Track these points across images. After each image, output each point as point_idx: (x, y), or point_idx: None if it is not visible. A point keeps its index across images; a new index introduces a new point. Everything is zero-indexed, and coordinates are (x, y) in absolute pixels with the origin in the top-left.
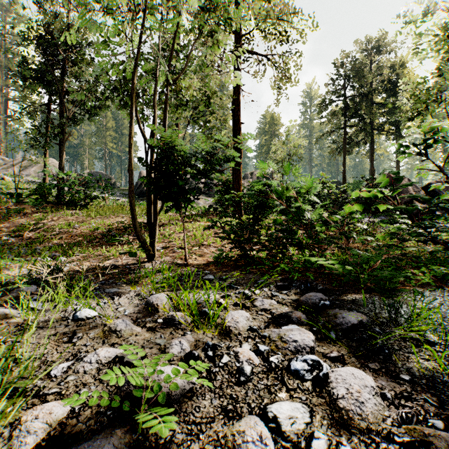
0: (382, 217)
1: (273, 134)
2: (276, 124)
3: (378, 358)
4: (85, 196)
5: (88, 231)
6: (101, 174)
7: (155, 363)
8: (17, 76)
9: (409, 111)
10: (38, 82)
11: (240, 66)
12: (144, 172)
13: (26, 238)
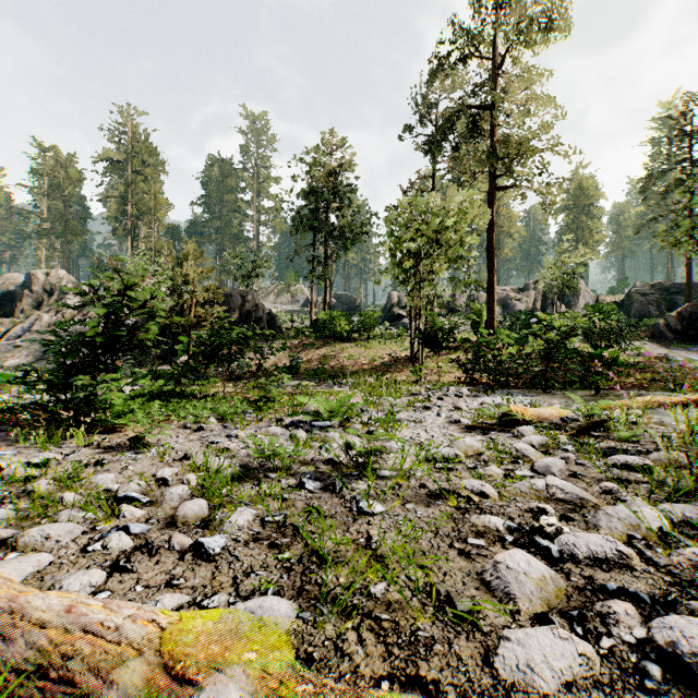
0: (691, 349)
1: (582, 211)
2: (586, 196)
3: (478, 393)
4: (349, 329)
5: (367, 361)
6: (346, 296)
7: (432, 386)
8: (295, 229)
9: (667, 247)
10: (311, 230)
11: (494, 204)
12: (394, 293)
13: (332, 366)
